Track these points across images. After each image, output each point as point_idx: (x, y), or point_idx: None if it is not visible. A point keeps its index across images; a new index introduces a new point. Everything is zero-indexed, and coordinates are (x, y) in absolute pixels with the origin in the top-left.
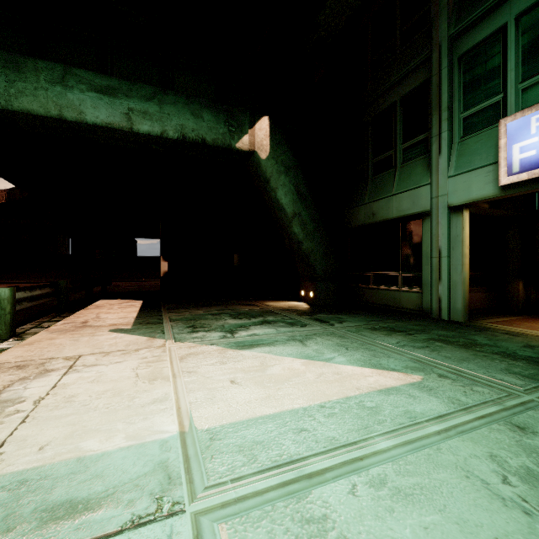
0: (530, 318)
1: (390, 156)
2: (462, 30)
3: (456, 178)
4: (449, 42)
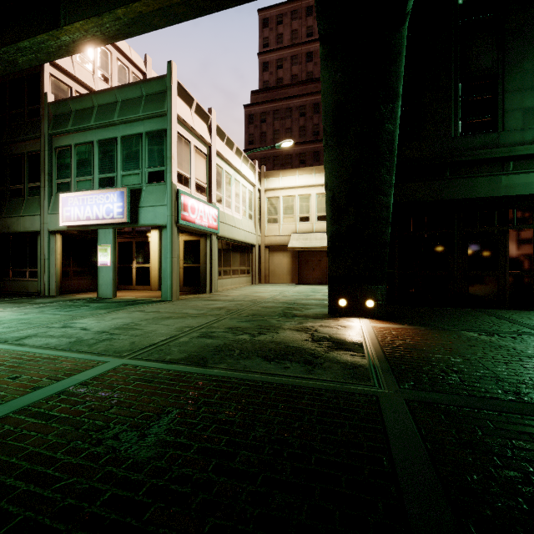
0: None
1: (21, 188)
2: (56, 134)
3: (51, 216)
4: (50, 136)
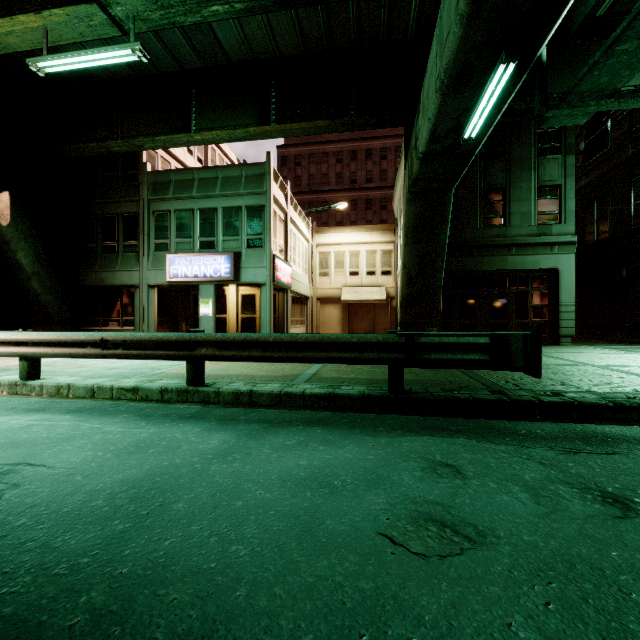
0: None
1: (115, 245)
2: (154, 200)
3: (151, 272)
4: (148, 201)
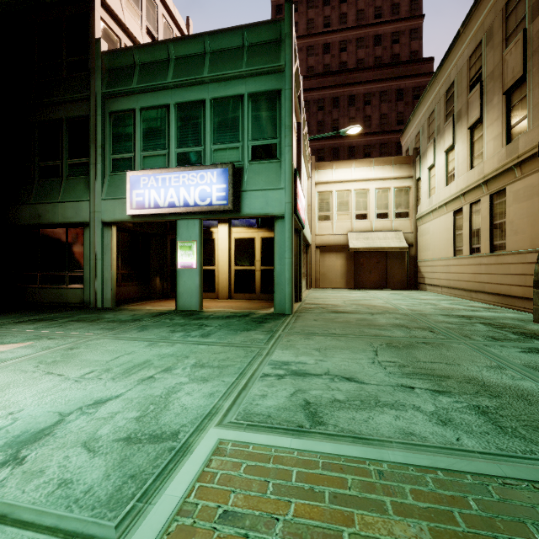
0: (159, 300)
1: (57, 165)
2: (112, 94)
3: (106, 202)
4: (103, 97)
